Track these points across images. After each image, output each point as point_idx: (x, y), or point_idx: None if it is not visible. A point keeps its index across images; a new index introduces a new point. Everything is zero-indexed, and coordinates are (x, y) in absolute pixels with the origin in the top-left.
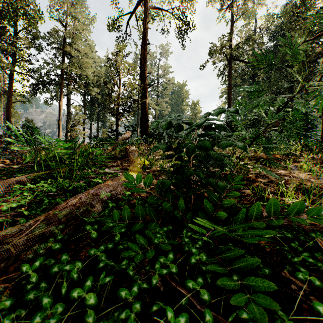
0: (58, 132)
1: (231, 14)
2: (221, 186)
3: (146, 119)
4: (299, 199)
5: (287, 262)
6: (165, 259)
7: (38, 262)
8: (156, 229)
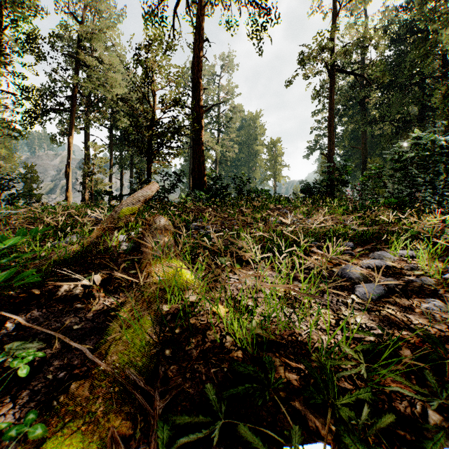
0: (66, 184)
1: (334, 1)
2: None
3: (200, 163)
4: None
5: None
6: None
7: None
8: None
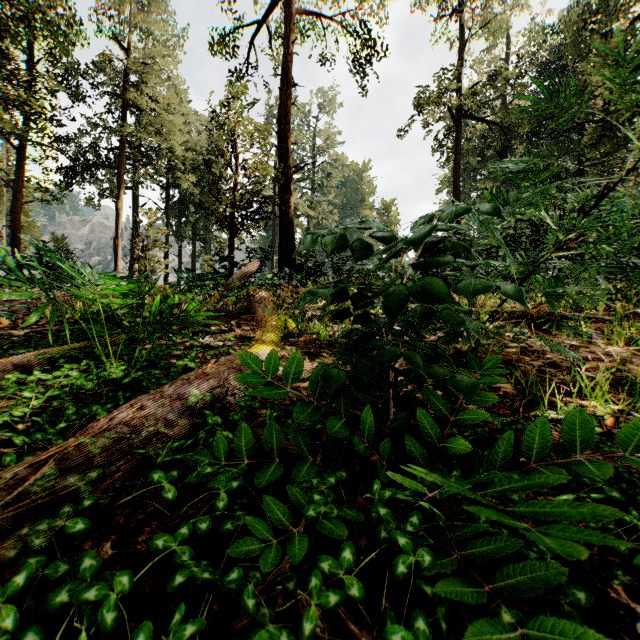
0: (115, 262)
1: (461, 26)
2: (463, 385)
3: (289, 237)
4: (620, 405)
5: (616, 560)
6: (334, 563)
7: (24, 576)
8: (311, 482)
